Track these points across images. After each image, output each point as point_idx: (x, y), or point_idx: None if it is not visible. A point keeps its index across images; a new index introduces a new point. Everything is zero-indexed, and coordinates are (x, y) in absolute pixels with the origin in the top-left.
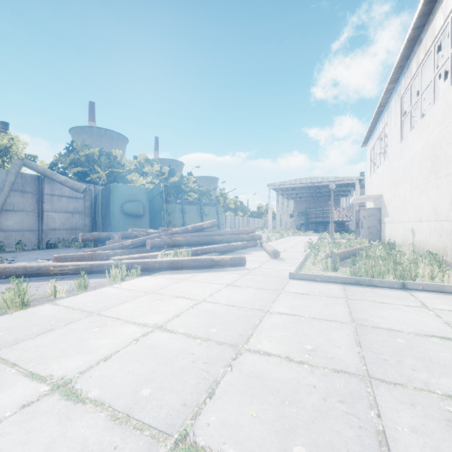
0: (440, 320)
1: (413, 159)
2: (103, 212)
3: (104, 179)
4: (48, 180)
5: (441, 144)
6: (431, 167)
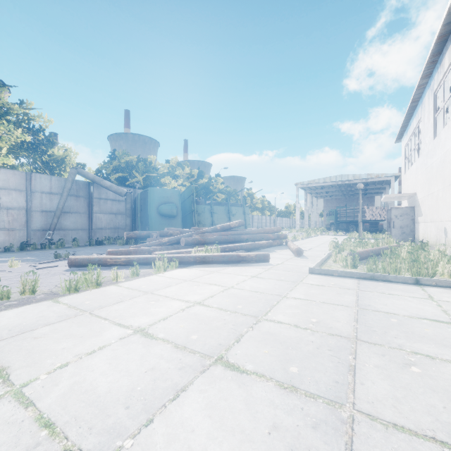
0: (439, 308)
1: (445, 157)
2: (142, 213)
3: (141, 182)
4: (96, 186)
5: None
6: None
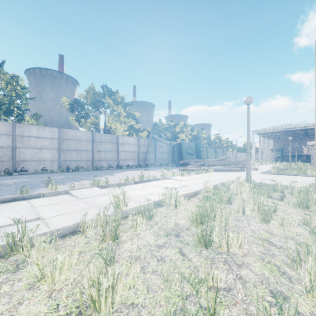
0: (294, 178)
1: None
2: (177, 153)
3: (169, 137)
4: (157, 141)
5: None
6: None
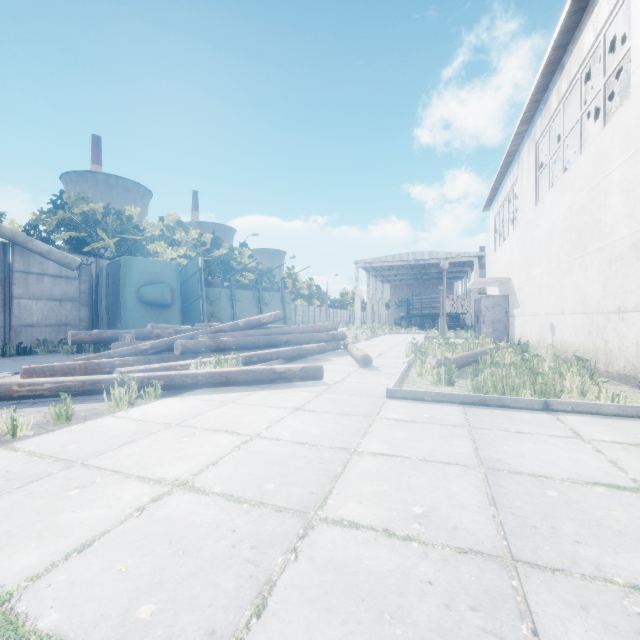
0: (602, 457)
1: (553, 229)
2: (109, 300)
3: (113, 249)
4: (20, 249)
5: (590, 208)
6: (577, 240)
